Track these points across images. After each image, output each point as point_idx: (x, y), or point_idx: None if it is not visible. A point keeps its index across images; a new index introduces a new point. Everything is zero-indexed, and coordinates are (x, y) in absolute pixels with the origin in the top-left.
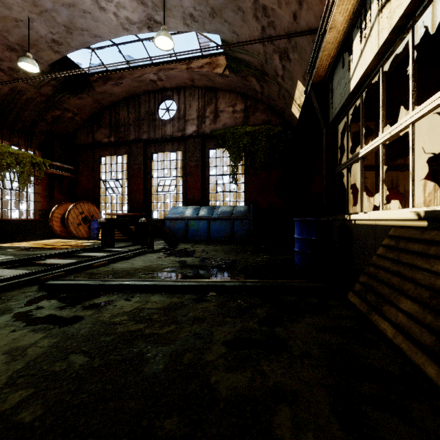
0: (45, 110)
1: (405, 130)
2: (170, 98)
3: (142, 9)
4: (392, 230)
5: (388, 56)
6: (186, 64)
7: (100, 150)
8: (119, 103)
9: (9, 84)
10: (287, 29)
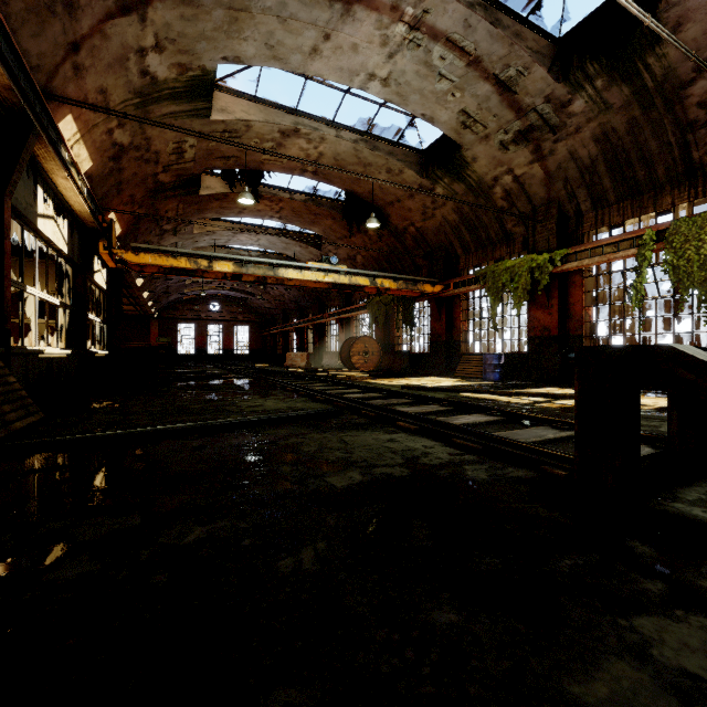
0: None
1: None
2: None
3: None
4: None
5: None
6: None
7: None
8: None
9: None
10: None
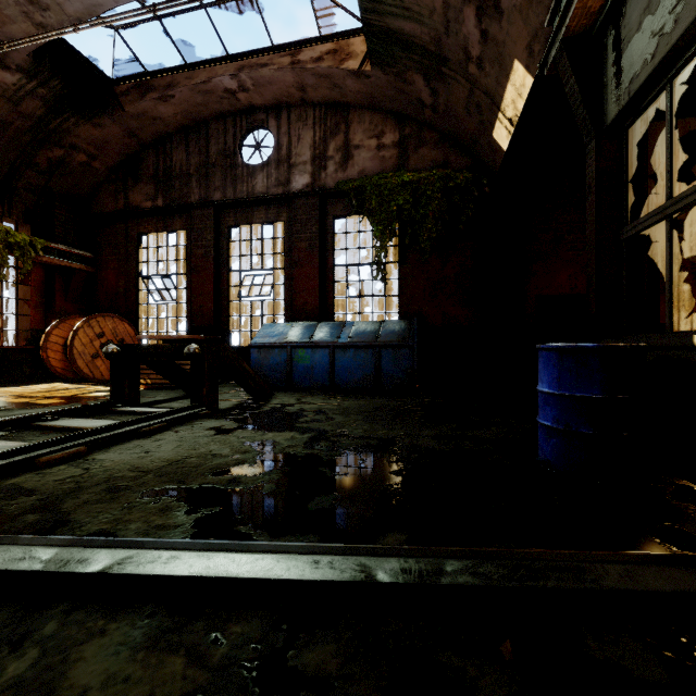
0: (32, 146)
1: None
2: (263, 126)
3: None
4: None
5: None
6: (290, 56)
7: (139, 222)
8: (171, 137)
9: None
10: None
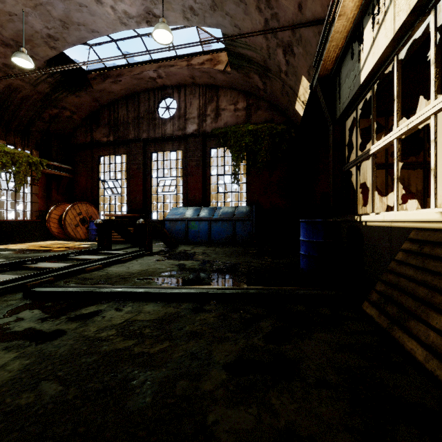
0: (41, 108)
1: (425, 123)
2: (170, 96)
3: (140, 3)
4: (413, 233)
5: (405, 41)
6: (187, 61)
7: (99, 149)
8: (118, 101)
9: (5, 82)
10: (291, 21)
